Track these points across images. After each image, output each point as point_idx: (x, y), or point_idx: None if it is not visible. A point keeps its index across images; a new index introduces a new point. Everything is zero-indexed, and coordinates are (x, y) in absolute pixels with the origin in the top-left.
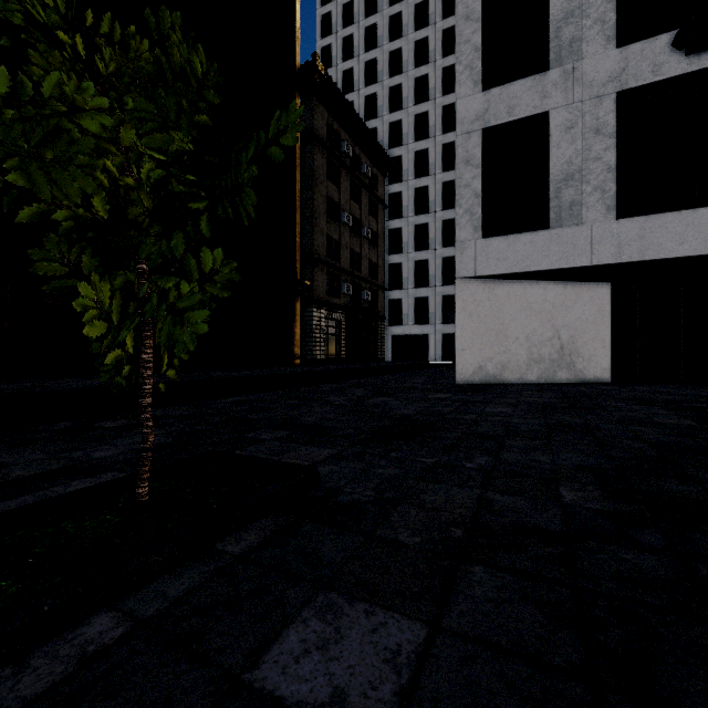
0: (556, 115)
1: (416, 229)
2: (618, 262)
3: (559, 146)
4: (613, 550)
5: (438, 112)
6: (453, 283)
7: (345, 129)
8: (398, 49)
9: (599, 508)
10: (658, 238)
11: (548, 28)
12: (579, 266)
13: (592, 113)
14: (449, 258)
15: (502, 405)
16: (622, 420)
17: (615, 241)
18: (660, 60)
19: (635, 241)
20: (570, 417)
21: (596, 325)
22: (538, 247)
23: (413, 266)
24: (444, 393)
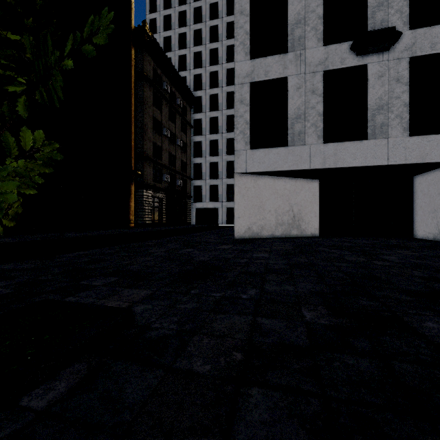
0: (292, 80)
1: (211, 143)
2: (324, 168)
3: (293, 98)
4: (342, 357)
5: (224, 72)
6: (232, 177)
7: (165, 74)
8: (200, 29)
9: (327, 323)
10: (343, 155)
11: (287, 28)
12: (303, 169)
13: (310, 81)
14: (230, 162)
15: (262, 252)
16: (329, 259)
17: (322, 156)
18: (344, 56)
19: (332, 156)
20: (301, 258)
21: (312, 204)
22: (281, 156)
23: (209, 165)
24: (227, 245)
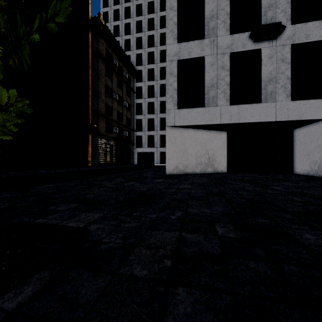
0: (207, 58)
1: (148, 104)
2: (230, 123)
3: (208, 72)
4: (245, 262)
5: (158, 52)
6: (164, 129)
7: (115, 53)
8: (140, 20)
9: (234, 236)
10: (244, 114)
11: (204, 20)
12: (216, 123)
13: (221, 60)
14: (163, 118)
15: (186, 184)
16: (234, 189)
17: (229, 114)
18: (245, 42)
19: (236, 115)
20: (214, 188)
21: (222, 149)
22: (200, 114)
23: (147, 120)
24: (160, 179)
